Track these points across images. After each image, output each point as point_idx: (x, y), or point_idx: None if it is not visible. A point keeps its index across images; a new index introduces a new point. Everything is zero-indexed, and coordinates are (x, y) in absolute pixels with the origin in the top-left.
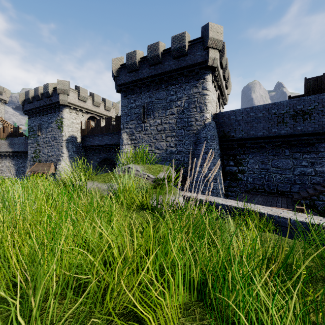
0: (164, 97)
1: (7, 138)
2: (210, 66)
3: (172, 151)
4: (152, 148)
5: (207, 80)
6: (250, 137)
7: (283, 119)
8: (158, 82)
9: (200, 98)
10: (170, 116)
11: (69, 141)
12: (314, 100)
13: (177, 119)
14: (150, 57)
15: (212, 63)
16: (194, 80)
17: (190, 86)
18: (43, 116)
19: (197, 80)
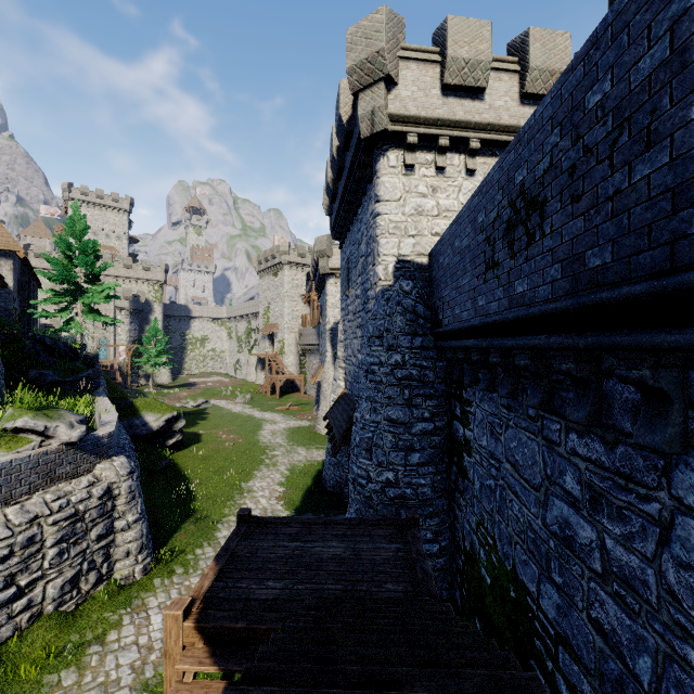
0: (356, 239)
1: (316, 326)
2: (370, 137)
3: (359, 360)
4: (351, 350)
5: (379, 175)
6: (453, 329)
7: (493, 250)
8: (351, 207)
9: (373, 227)
10: (358, 280)
11: (335, 332)
12: (552, 117)
13: (361, 285)
14: (331, 165)
15: (371, 128)
16: (369, 185)
17: (367, 200)
18: (322, 293)
19: (369, 182)
